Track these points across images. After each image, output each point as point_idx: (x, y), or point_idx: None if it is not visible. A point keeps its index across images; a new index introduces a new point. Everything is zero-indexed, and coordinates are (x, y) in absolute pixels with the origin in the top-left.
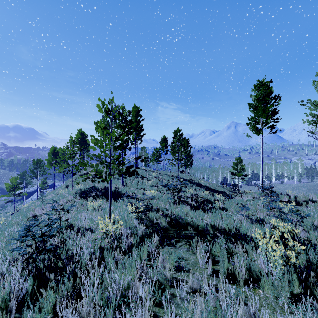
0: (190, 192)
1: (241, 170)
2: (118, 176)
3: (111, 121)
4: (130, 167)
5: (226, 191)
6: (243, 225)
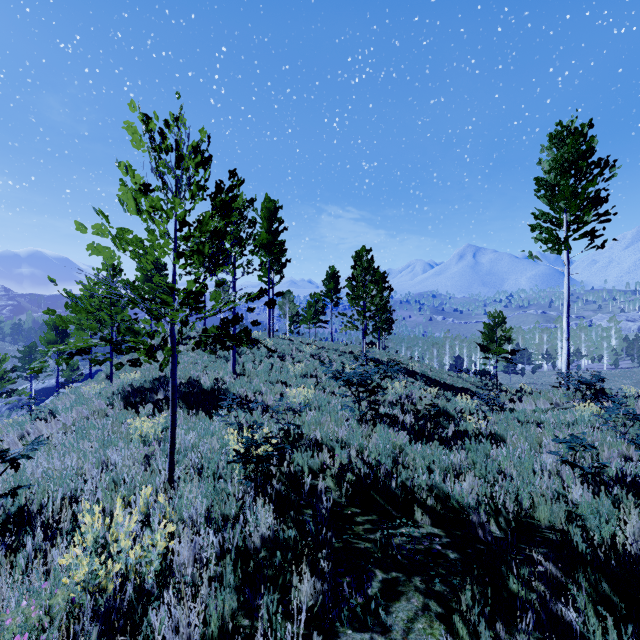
0: (395, 389)
1: (504, 339)
2: (228, 352)
3: (176, 183)
4: (233, 319)
5: (470, 386)
6: (571, 495)
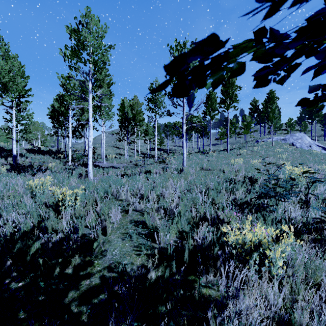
0: None
1: None
2: None
3: None
4: None
5: None
6: None
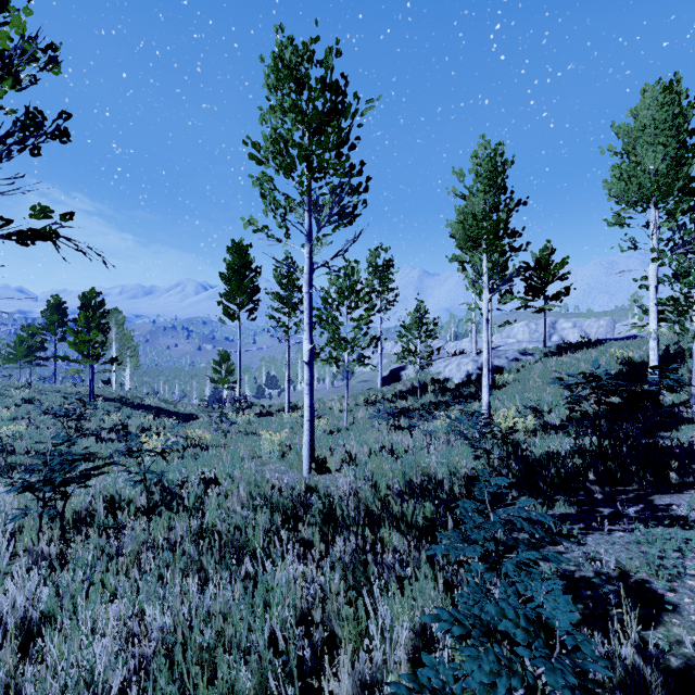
0: (112, 420)
1: (228, 373)
2: None
3: None
4: None
5: (200, 412)
6: None
